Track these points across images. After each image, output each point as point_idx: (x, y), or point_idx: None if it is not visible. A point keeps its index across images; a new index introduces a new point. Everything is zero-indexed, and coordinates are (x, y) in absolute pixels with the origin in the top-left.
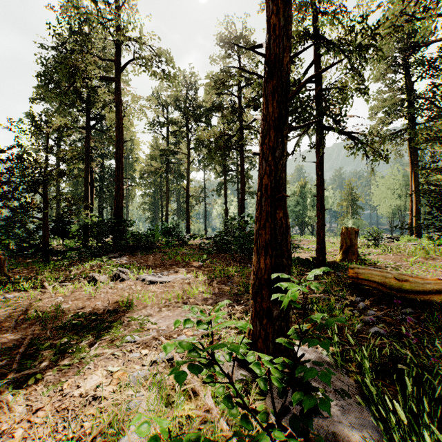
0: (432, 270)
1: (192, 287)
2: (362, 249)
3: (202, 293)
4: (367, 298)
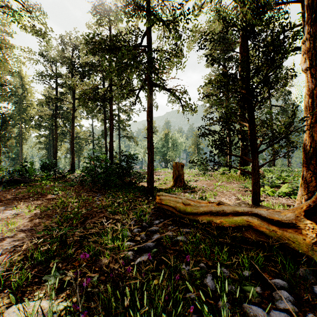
0: (226, 191)
1: (3, 225)
2: (193, 177)
3: (5, 232)
4: (167, 219)
